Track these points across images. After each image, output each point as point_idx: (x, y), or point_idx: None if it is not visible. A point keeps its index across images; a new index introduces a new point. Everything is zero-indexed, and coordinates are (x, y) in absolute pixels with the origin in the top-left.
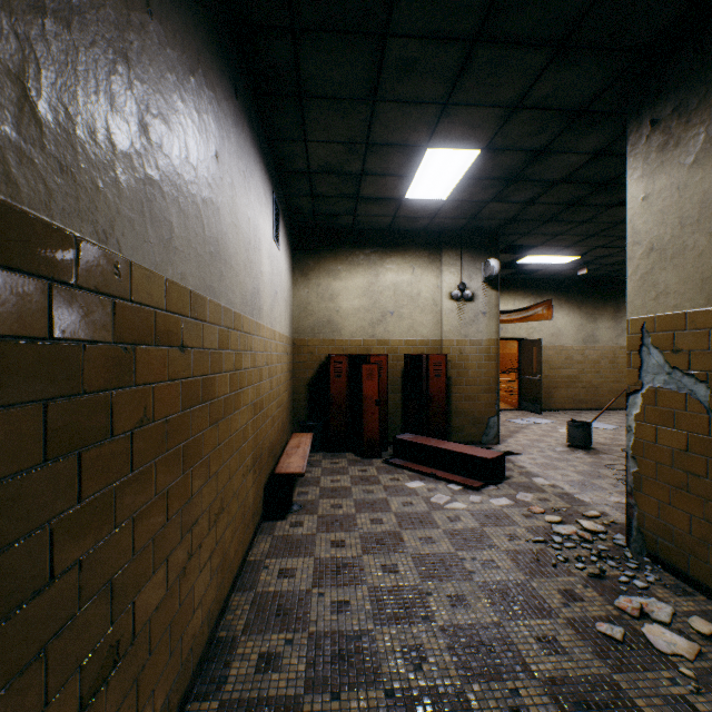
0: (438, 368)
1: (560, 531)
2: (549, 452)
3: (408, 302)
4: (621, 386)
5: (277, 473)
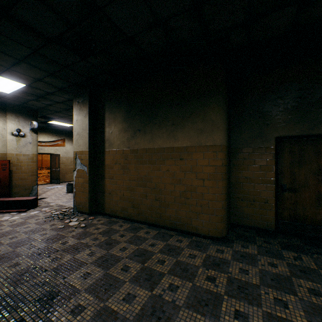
0: (5, 166)
1: (55, 213)
2: (59, 195)
3: None
4: None
5: None
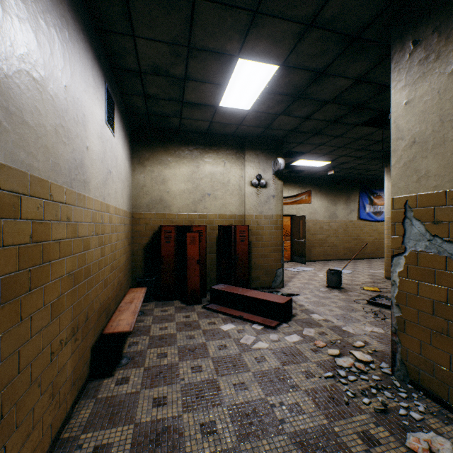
0: (243, 235)
1: (342, 364)
2: (316, 292)
3: (221, 187)
4: (350, 245)
5: (105, 333)
